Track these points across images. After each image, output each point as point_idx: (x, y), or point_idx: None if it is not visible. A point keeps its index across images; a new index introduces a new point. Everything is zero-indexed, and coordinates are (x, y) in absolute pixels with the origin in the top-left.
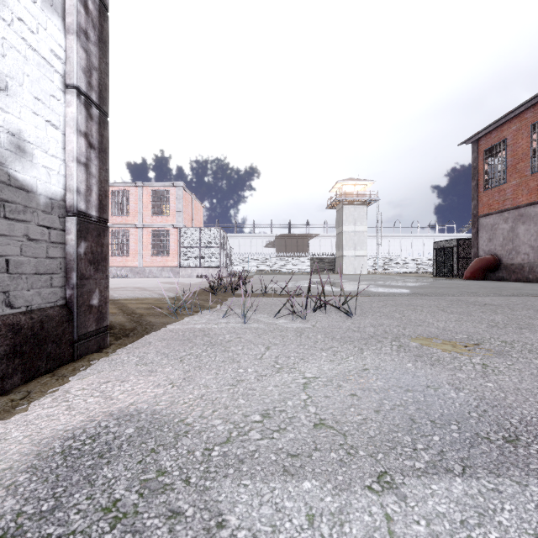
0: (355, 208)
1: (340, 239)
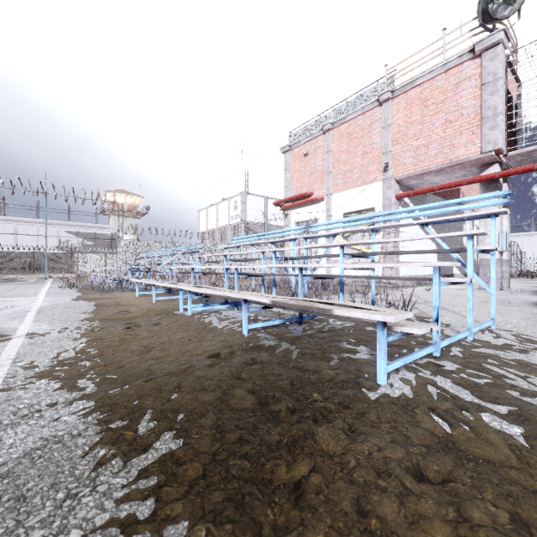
0: None
1: None
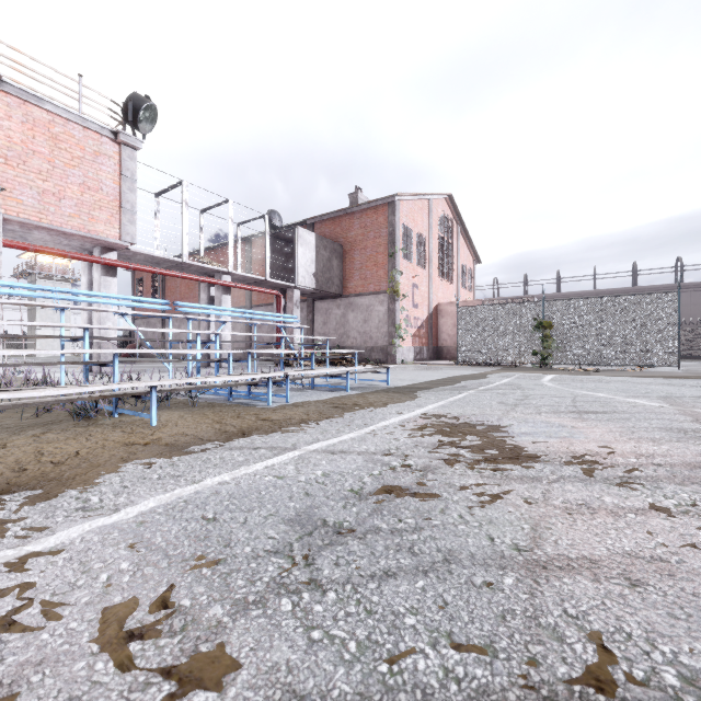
0: (55, 283)
1: (34, 316)
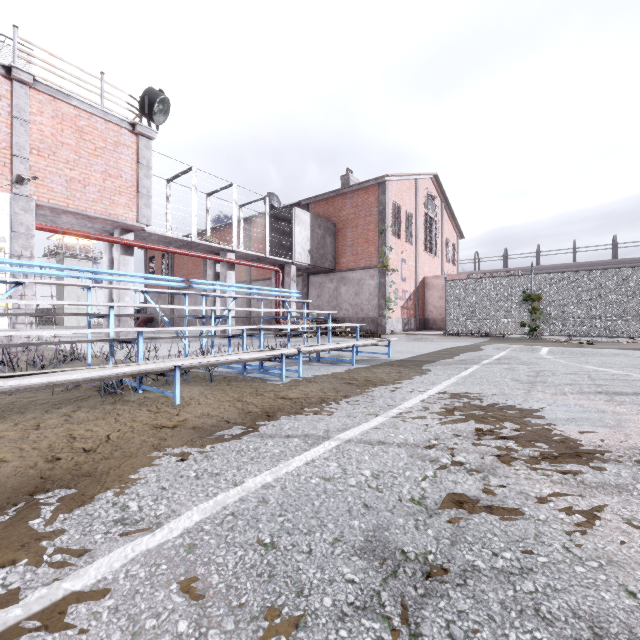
0: (79, 261)
1: (62, 290)
